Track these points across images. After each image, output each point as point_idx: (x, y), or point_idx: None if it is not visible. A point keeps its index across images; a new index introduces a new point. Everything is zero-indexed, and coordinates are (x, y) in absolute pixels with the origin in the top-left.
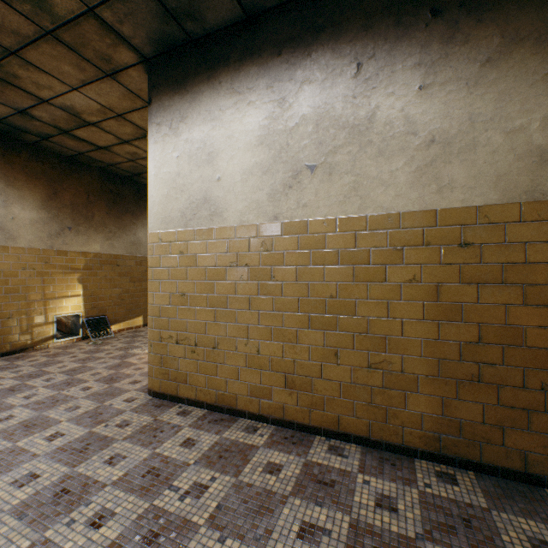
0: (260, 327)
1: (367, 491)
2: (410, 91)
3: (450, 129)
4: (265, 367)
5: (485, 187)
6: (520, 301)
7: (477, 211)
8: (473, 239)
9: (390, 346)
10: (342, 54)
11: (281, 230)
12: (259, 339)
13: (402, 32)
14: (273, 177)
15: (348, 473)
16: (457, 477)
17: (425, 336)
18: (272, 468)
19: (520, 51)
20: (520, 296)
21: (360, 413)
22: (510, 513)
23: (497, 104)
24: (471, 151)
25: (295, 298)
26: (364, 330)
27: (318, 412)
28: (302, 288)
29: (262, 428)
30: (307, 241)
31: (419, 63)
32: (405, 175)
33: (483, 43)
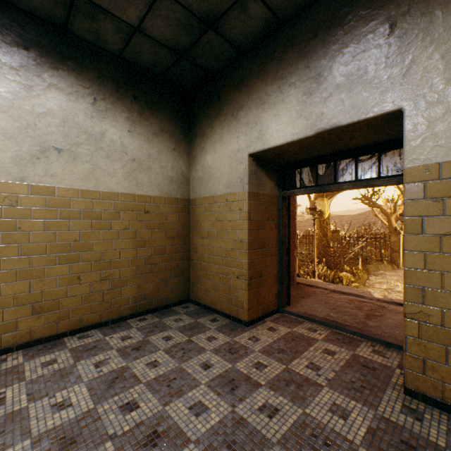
0: (3, 272)
1: (115, 339)
2: (124, 130)
3: (142, 157)
4: (9, 306)
5: (155, 188)
6: (165, 236)
7: (152, 198)
8: (150, 210)
9: (114, 265)
10: (84, 85)
11: (28, 190)
12: (0, 283)
13: (121, 97)
14: (19, 145)
15: (100, 339)
16: (146, 317)
17: (132, 257)
18: (49, 363)
19: (165, 136)
20: (165, 234)
21: (96, 310)
22: (166, 317)
23: (159, 154)
24: (150, 171)
25: (44, 243)
26: (99, 259)
27: (66, 321)
28: (51, 236)
29: (10, 356)
30: (56, 201)
31: (128, 118)
32: (122, 173)
33: (154, 125)
